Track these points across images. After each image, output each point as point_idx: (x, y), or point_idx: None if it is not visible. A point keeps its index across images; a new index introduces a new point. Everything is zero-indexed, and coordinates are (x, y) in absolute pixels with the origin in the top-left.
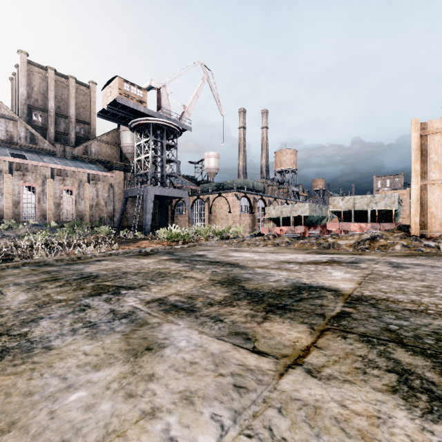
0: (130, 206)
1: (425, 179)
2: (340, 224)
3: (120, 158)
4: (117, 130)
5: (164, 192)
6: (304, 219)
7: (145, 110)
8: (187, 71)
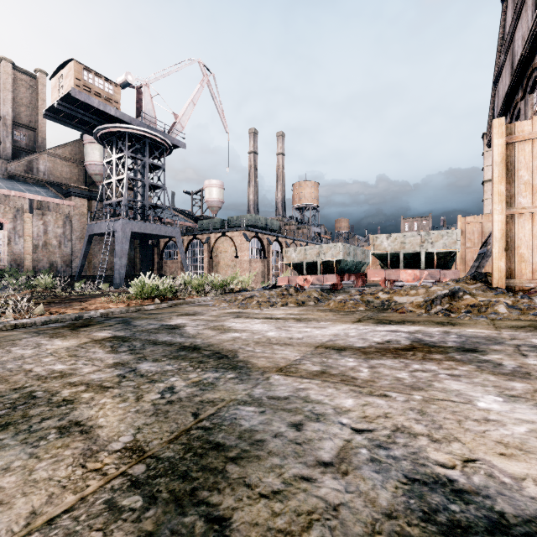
0: (98, 247)
1: (511, 207)
2: (386, 272)
3: (84, 181)
4: (79, 142)
5: (145, 228)
6: (335, 266)
7: (117, 113)
8: (180, 69)
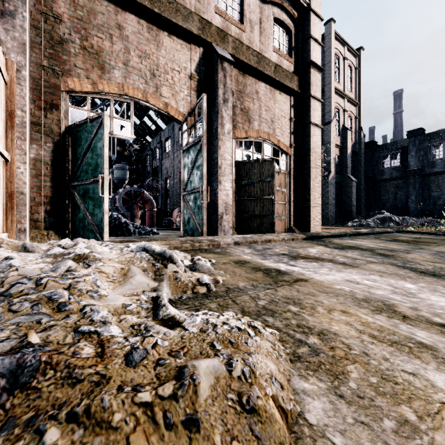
0: None
1: None
2: None
3: None
4: None
5: None
6: None
7: None
8: None
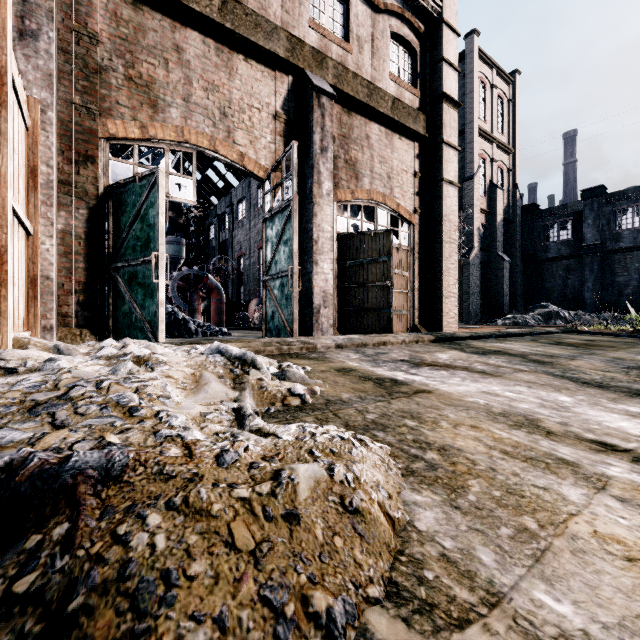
0: None
1: None
2: None
3: None
4: None
5: None
6: None
7: None
8: None
